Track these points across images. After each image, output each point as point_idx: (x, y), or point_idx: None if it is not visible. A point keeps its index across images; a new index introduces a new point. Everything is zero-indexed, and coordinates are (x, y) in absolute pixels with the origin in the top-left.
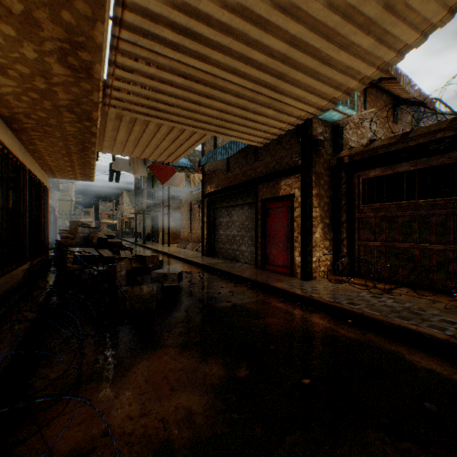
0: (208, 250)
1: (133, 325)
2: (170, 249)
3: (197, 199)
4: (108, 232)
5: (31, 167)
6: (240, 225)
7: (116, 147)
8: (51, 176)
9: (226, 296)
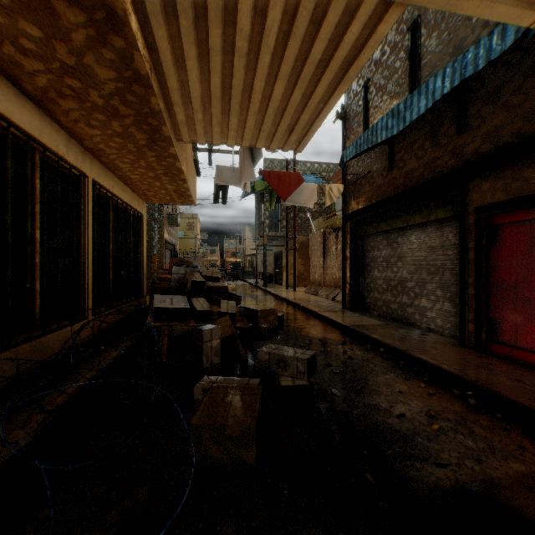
0: (353, 302)
1: (189, 533)
2: (295, 295)
3: (333, 226)
4: (212, 272)
5: (98, 179)
6: (417, 261)
7: (197, 122)
8: (145, 200)
9: (422, 432)
